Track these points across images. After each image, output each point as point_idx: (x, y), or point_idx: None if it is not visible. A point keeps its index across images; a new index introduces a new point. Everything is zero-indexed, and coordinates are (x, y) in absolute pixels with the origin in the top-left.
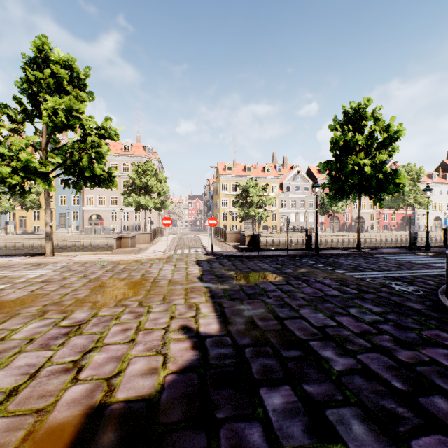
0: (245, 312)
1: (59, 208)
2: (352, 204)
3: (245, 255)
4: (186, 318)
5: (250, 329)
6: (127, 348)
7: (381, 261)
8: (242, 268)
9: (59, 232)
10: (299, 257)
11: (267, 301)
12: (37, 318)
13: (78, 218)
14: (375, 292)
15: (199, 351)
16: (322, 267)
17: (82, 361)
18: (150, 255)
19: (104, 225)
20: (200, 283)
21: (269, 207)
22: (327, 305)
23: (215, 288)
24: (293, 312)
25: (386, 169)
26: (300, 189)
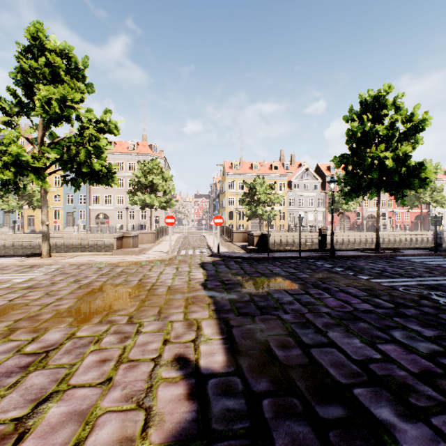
0: (258, 334)
1: (66, 207)
2: (363, 203)
3: (253, 256)
4: (183, 343)
5: (267, 363)
6: (97, 394)
7: (407, 264)
8: (251, 272)
9: (66, 231)
10: (313, 259)
11: (284, 317)
12: (0, 339)
13: (85, 217)
14: (416, 306)
15: (196, 402)
16: (341, 271)
17: (29, 419)
18: (152, 256)
19: (110, 224)
20: (203, 292)
21: (276, 206)
22: (362, 325)
23: (221, 298)
24: (320, 335)
25: (409, 162)
26: (309, 187)
